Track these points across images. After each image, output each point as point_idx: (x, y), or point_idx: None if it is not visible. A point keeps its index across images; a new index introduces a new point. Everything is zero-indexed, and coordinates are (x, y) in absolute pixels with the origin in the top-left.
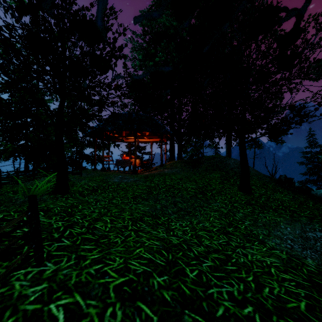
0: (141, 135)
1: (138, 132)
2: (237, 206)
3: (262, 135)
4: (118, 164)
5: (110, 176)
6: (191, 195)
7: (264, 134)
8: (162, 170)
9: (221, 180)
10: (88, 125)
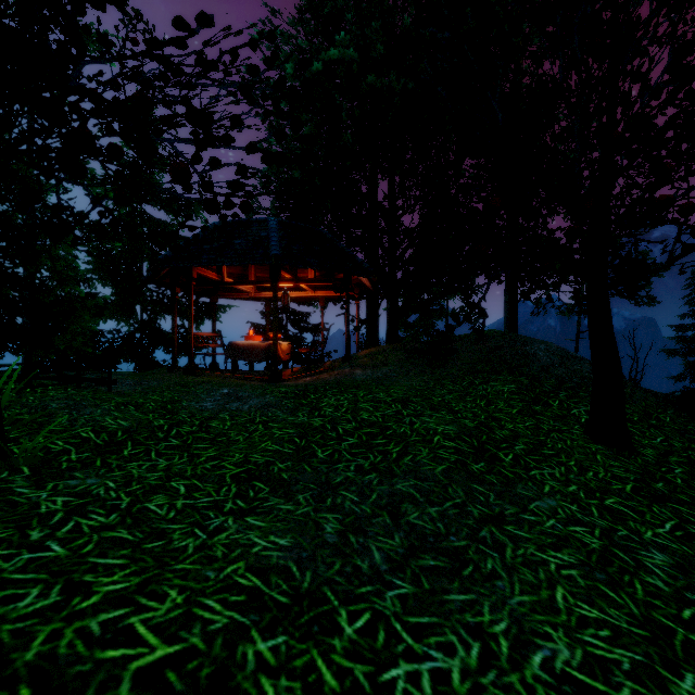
0: (292, 278)
1: (285, 270)
2: (621, 510)
3: (665, 264)
4: (234, 356)
5: (198, 390)
6: (450, 467)
7: (671, 259)
8: (349, 372)
9: (524, 404)
10: (69, 211)
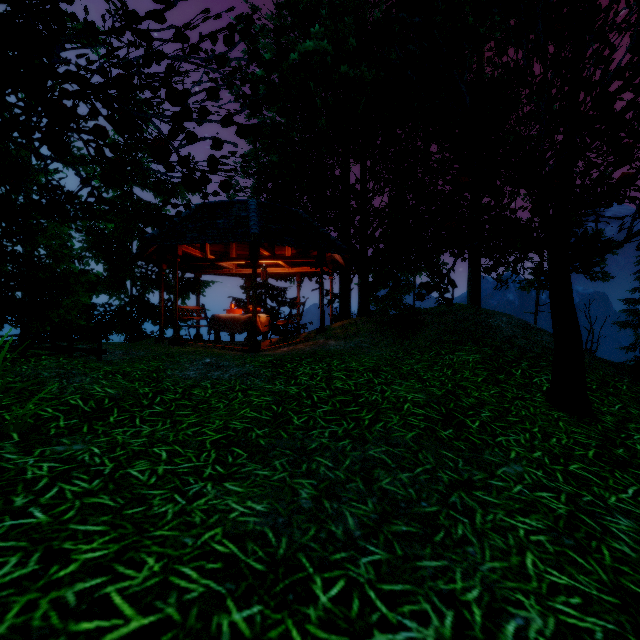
0: (271, 255)
1: (263, 248)
2: (585, 475)
3: (623, 240)
4: (216, 327)
5: (182, 359)
6: (420, 433)
7: (629, 236)
8: (323, 343)
9: (489, 373)
10: (57, 189)
